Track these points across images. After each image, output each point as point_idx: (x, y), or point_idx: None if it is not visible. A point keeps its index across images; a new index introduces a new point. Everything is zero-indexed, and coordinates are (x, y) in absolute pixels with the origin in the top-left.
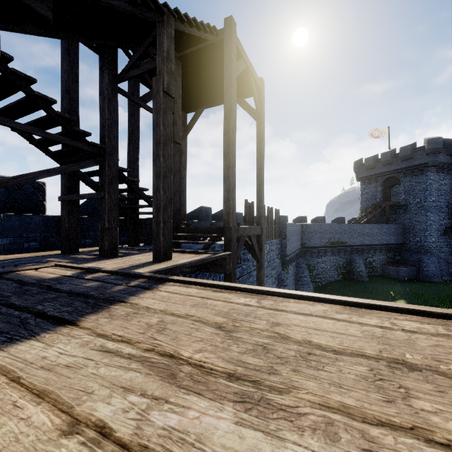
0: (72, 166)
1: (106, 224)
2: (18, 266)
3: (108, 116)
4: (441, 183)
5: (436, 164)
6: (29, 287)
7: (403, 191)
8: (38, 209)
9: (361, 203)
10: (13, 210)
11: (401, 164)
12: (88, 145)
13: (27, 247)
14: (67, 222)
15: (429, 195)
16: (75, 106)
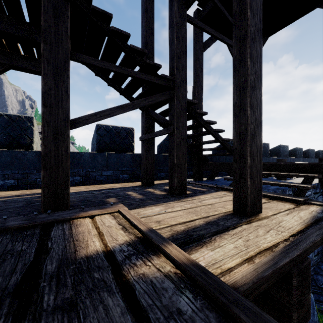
0: (143, 100)
1: (175, 161)
2: (85, 208)
3: (177, 45)
4: None
5: None
6: (4, 314)
7: None
8: (129, 149)
9: None
10: (114, 150)
11: None
12: (158, 78)
13: (121, 178)
14: (145, 158)
15: None
16: (151, 57)
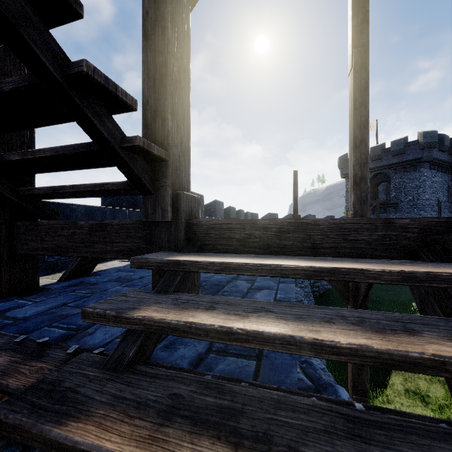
0: None
1: None
2: None
3: None
4: (433, 181)
5: (431, 159)
6: None
7: (394, 188)
8: None
9: (347, 201)
10: None
11: (392, 160)
12: None
13: None
14: None
15: (423, 192)
16: None
